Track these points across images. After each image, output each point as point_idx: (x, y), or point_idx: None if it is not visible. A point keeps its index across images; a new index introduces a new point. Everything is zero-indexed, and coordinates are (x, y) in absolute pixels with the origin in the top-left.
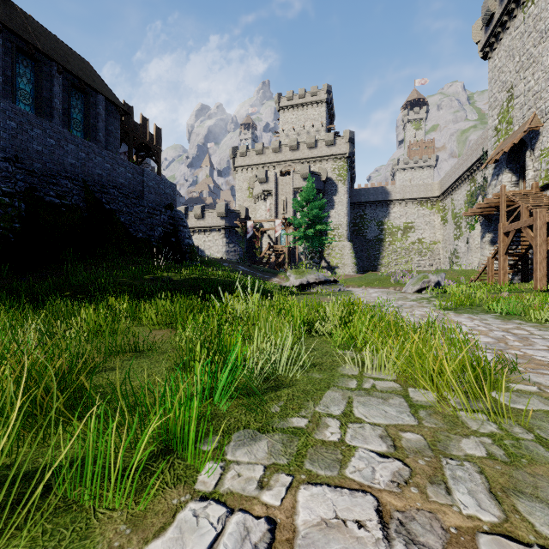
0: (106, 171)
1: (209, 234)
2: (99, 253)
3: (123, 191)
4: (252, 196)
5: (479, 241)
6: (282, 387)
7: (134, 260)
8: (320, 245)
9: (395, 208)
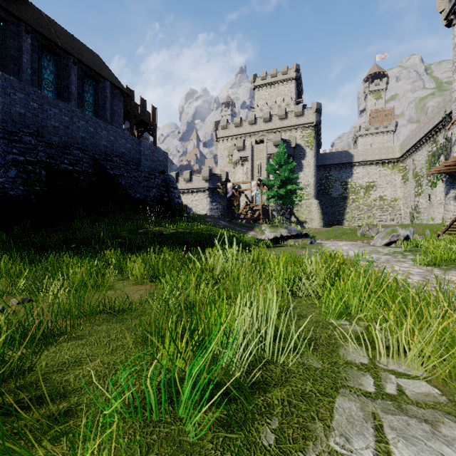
0: (110, 143)
1: (196, 195)
2: (104, 211)
3: (124, 159)
4: (231, 162)
5: (441, 197)
6: (272, 384)
7: (132, 216)
8: (290, 203)
9: (357, 169)
